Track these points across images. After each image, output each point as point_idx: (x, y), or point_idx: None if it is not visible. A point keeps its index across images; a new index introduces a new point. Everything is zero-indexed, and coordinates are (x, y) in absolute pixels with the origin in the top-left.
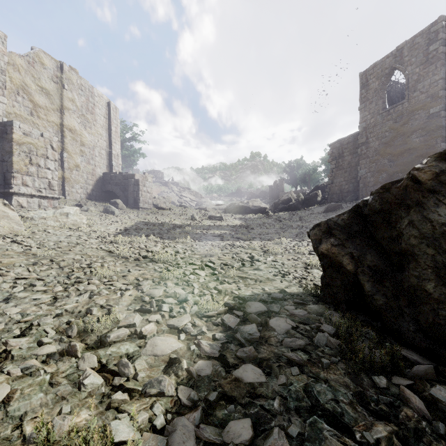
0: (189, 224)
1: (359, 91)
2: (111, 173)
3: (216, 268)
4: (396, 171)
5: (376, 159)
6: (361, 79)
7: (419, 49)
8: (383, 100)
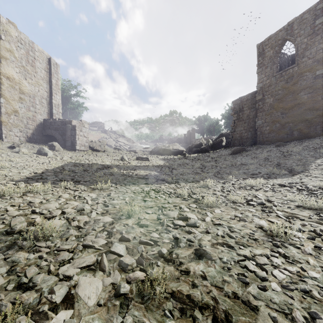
0: (118, 164)
1: (257, 58)
2: (51, 120)
3: (128, 265)
4: (287, 121)
5: (271, 112)
6: (258, 49)
7: (307, 23)
8: (277, 65)
